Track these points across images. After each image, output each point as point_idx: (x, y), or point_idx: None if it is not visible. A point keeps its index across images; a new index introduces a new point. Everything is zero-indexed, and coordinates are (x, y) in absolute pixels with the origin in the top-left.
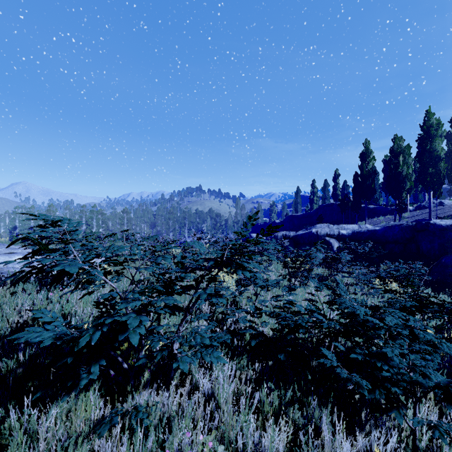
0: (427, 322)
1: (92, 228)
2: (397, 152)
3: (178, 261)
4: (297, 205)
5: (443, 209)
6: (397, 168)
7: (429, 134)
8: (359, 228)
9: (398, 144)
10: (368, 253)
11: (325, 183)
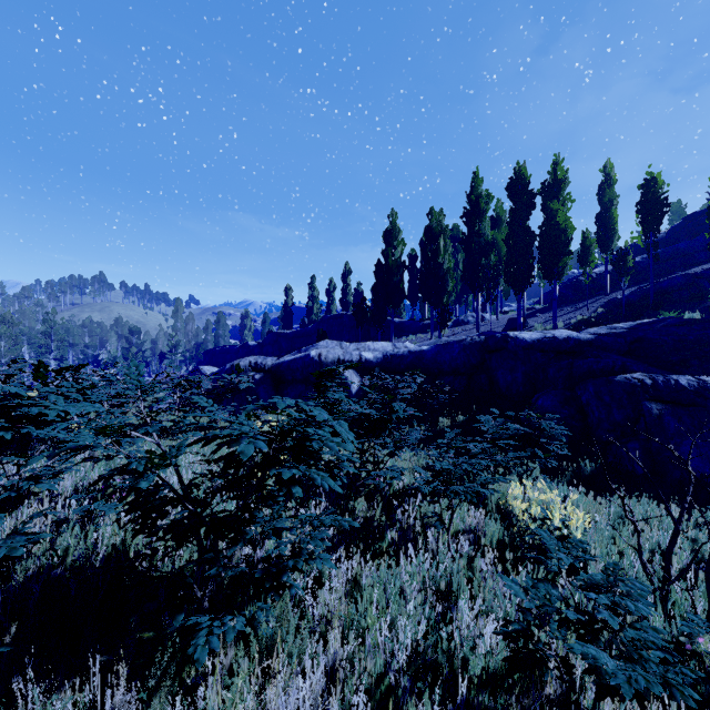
0: None
1: None
2: (437, 233)
3: None
4: (287, 317)
5: (487, 325)
6: (436, 257)
7: (478, 208)
8: (394, 348)
9: (438, 220)
10: (411, 394)
11: (331, 283)
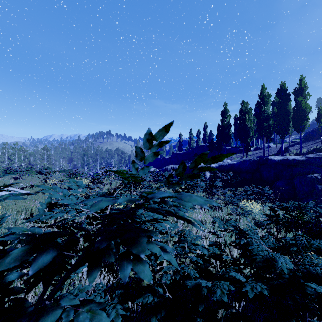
0: (286, 235)
1: (13, 162)
2: (244, 112)
3: (29, 218)
4: (180, 146)
5: (270, 150)
6: (244, 122)
7: (263, 101)
8: (223, 162)
9: (245, 106)
10: (229, 179)
11: (198, 131)
